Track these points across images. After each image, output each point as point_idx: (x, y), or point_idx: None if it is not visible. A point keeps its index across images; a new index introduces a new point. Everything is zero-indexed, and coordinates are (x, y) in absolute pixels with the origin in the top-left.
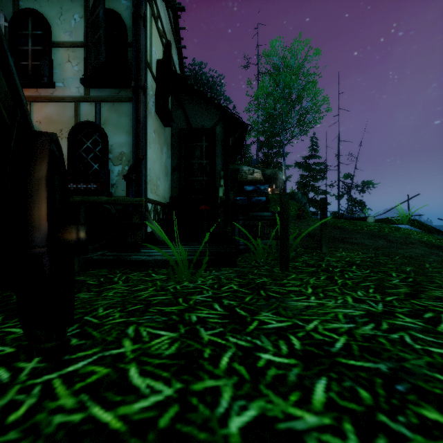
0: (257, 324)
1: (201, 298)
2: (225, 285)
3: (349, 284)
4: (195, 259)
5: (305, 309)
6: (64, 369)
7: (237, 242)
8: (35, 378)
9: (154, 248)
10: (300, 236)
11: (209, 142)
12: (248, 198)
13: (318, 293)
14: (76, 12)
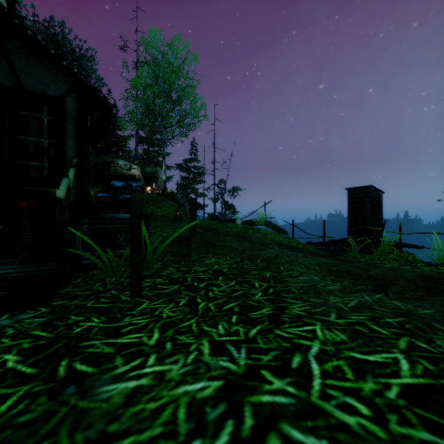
0: None
1: None
2: None
3: (212, 309)
4: None
5: (123, 406)
6: None
7: (80, 255)
8: None
9: None
10: (164, 244)
11: (54, 115)
12: (113, 195)
13: (165, 343)
14: None
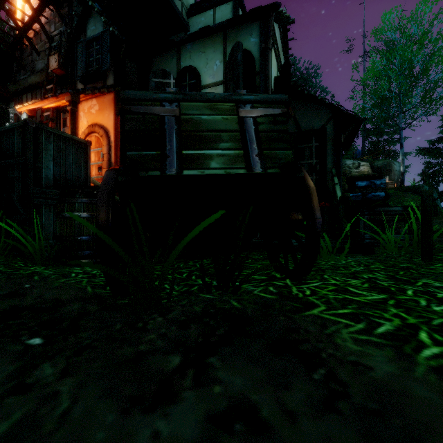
0: (422, 283)
1: (357, 269)
2: (370, 265)
3: None
4: (337, 244)
5: None
6: (309, 285)
7: (362, 236)
8: (298, 285)
9: (302, 235)
10: (441, 230)
11: (319, 142)
12: (363, 194)
13: None
14: (217, 59)
